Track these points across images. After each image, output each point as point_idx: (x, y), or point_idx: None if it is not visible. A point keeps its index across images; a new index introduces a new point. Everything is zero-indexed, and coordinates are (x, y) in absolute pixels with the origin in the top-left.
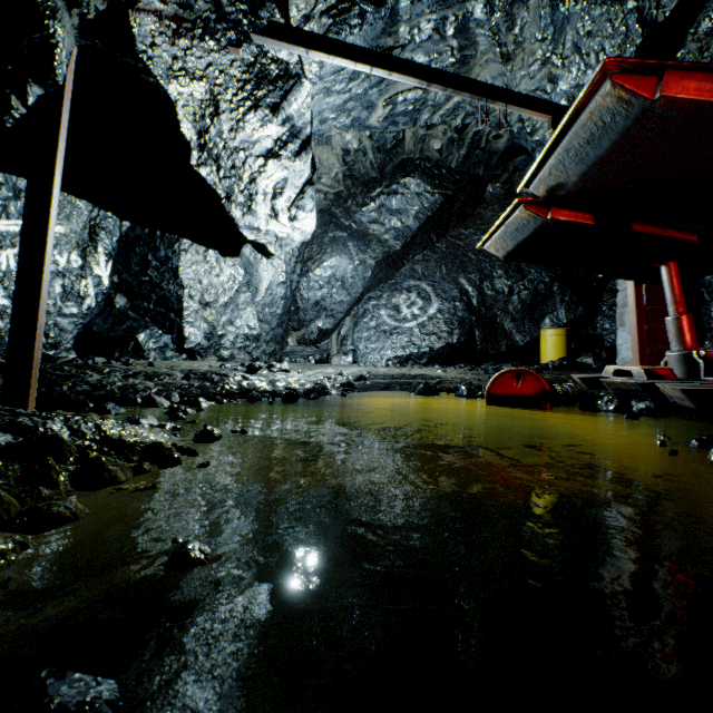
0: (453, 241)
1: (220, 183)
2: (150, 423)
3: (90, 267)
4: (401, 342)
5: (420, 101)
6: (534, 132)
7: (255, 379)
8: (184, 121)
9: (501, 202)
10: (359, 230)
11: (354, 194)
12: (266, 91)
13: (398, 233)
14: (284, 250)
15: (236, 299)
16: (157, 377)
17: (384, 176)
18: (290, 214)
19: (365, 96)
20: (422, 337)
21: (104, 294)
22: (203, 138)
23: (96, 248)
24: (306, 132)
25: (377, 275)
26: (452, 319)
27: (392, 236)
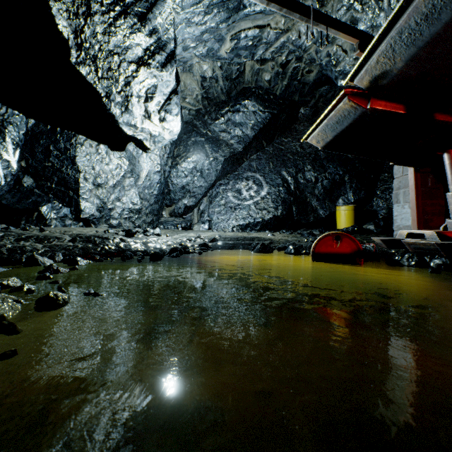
0: (277, 146)
1: (99, 82)
2: None
3: None
4: (242, 215)
5: (257, 39)
6: (337, 63)
7: (131, 241)
8: (58, 17)
9: (309, 120)
10: (213, 136)
11: (210, 111)
12: None
13: (240, 139)
14: (157, 145)
15: (123, 182)
16: (47, 240)
17: (231, 99)
18: (160, 116)
19: (217, 30)
20: (257, 211)
21: (12, 175)
22: (79, 38)
23: (4, 138)
24: (171, 46)
25: (225, 168)
26: (277, 199)
27: (236, 141)
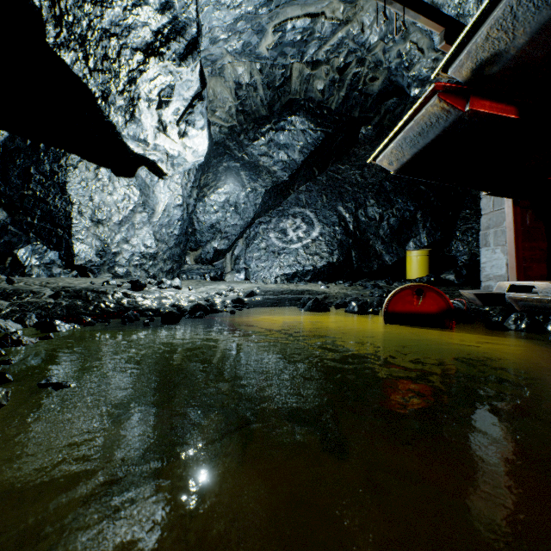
0: (332, 174)
1: (90, 76)
2: None
3: None
4: (288, 261)
5: (308, 31)
6: (411, 66)
7: (138, 296)
8: None
9: (372, 142)
10: (250, 161)
11: (246, 129)
12: None
13: (285, 165)
14: (177, 170)
15: (132, 218)
16: (17, 295)
17: (273, 114)
18: (179, 129)
19: (256, 16)
20: (307, 256)
21: None
22: (57, 6)
23: None
24: (192, 31)
25: (266, 202)
26: (333, 241)
27: (280, 168)
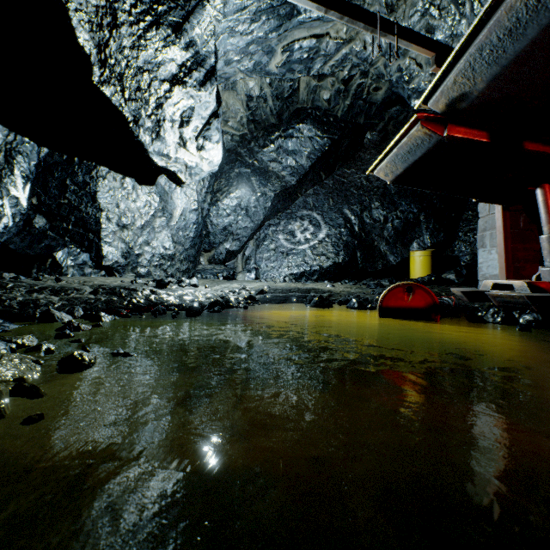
0: (339, 178)
1: (125, 105)
2: (11, 347)
3: (6, 188)
4: (296, 261)
5: (314, 50)
6: (410, 80)
7: (163, 293)
8: (79, 30)
9: (377, 147)
10: (260, 167)
11: (257, 137)
12: (167, 8)
13: (293, 170)
14: (194, 178)
15: (152, 222)
16: (64, 291)
17: (282, 122)
18: (197, 143)
19: (266, 40)
20: (314, 257)
21: (22, 215)
22: (103, 53)
23: (12, 171)
24: (211, 61)
25: (275, 206)
26: (338, 242)
27: (288, 173)
